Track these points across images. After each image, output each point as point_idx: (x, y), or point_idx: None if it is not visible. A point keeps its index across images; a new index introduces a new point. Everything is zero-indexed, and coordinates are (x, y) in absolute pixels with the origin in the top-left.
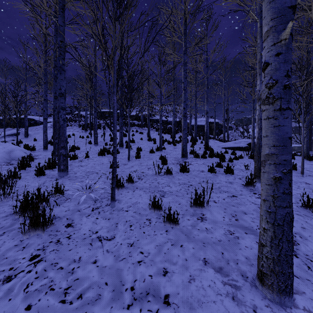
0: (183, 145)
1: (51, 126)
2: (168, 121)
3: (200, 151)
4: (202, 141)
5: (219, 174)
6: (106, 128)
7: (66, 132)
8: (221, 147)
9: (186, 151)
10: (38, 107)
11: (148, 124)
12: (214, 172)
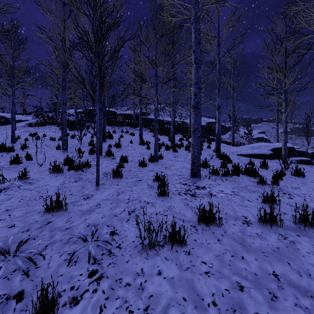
0: (194, 156)
1: (24, 125)
2: (165, 121)
3: (213, 162)
4: (208, 144)
5: (289, 232)
6: (90, 128)
7: (39, 132)
8: (236, 154)
9: (198, 166)
10: (10, 102)
11: (140, 123)
12: (277, 228)
